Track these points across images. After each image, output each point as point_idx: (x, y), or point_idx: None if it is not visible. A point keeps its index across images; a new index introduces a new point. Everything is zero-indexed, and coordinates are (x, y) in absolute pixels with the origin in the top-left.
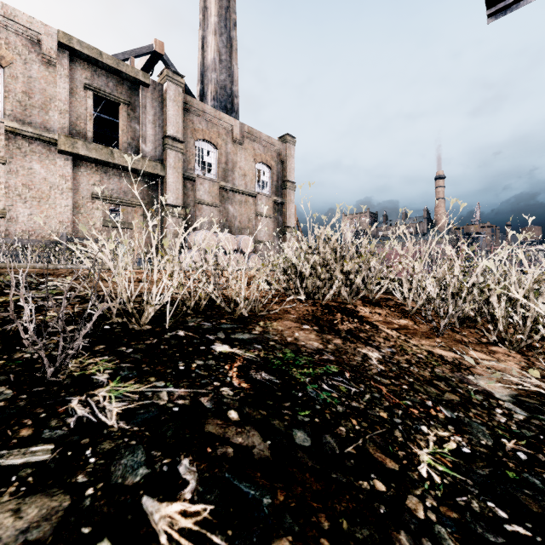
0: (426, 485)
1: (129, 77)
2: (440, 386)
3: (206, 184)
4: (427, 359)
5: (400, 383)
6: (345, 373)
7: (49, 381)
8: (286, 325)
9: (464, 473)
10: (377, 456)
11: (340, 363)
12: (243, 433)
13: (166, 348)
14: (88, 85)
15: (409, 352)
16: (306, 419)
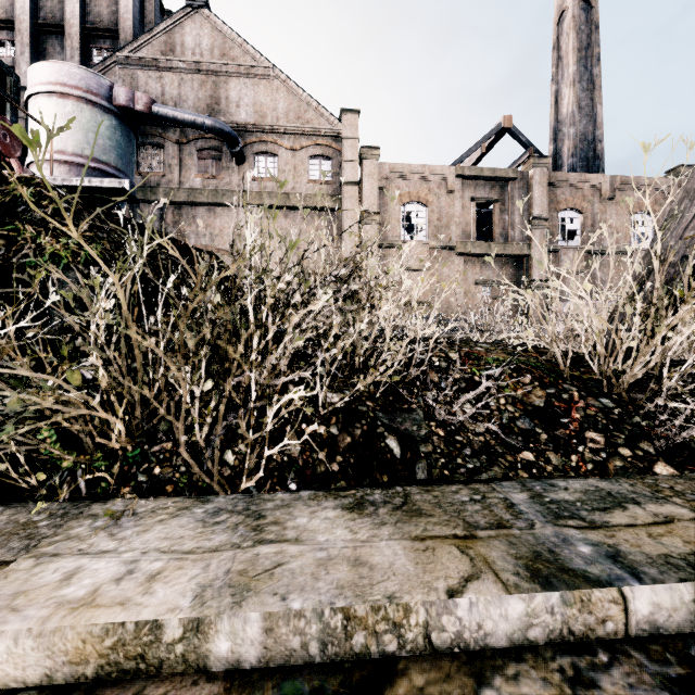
0: None
1: (501, 178)
2: None
3: (570, 253)
4: None
5: None
6: None
7: None
8: None
9: None
10: None
11: None
12: None
13: None
14: (473, 198)
15: None
16: None
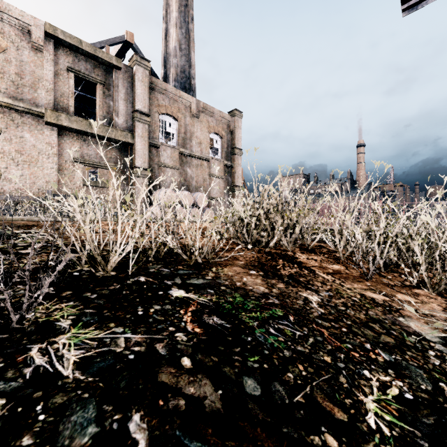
0: (376, 439)
1: (105, 61)
2: (376, 328)
3: (168, 150)
4: (360, 302)
5: (339, 326)
6: (289, 316)
7: (14, 327)
8: (235, 271)
9: (411, 423)
10: (325, 406)
11: (284, 306)
12: (195, 383)
13: (127, 294)
14: (70, 68)
15: (344, 295)
16: (256, 365)
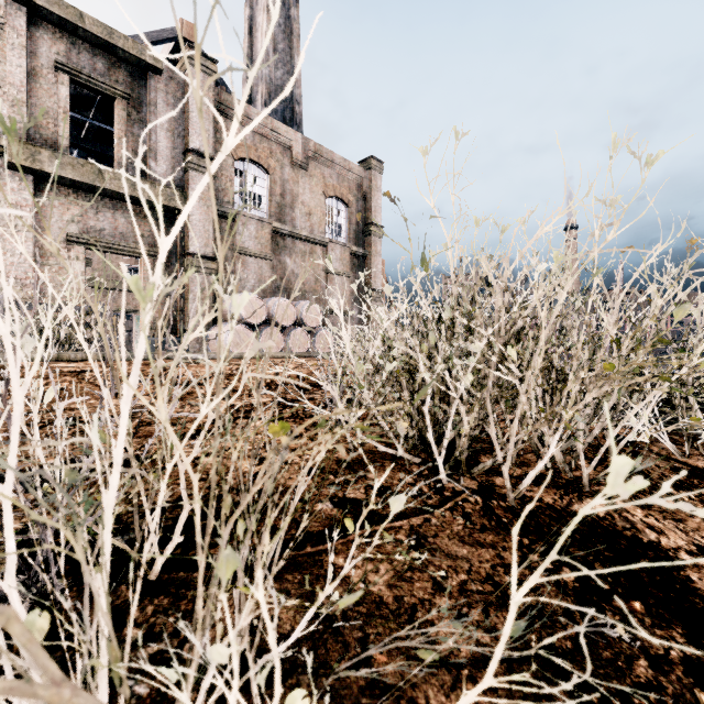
0: None
1: (130, 56)
2: None
3: (252, 225)
4: None
5: None
6: None
7: None
8: None
9: None
10: None
11: None
12: None
13: None
14: (60, 64)
15: None
16: None
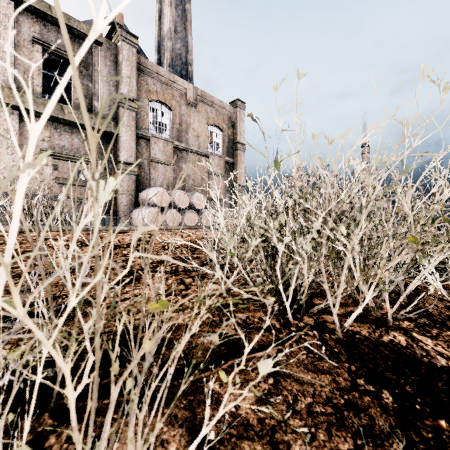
0: None
1: (81, 33)
2: None
3: (160, 143)
4: None
5: None
6: None
7: None
8: None
9: None
10: None
11: None
12: None
13: None
14: (36, 39)
15: None
16: None
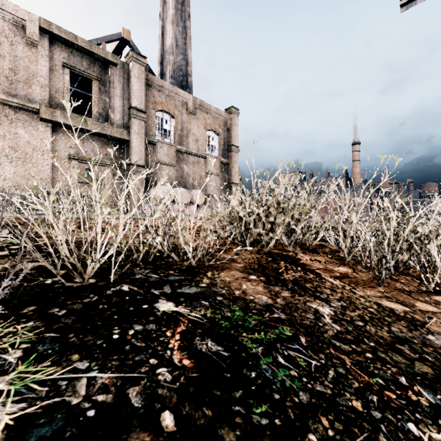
0: None
1: (100, 57)
2: (405, 351)
3: (165, 147)
4: (379, 314)
5: (362, 350)
6: (300, 337)
7: None
8: (233, 276)
9: None
10: None
11: (292, 323)
12: None
13: (104, 308)
14: (65, 64)
15: (358, 305)
16: (264, 421)
